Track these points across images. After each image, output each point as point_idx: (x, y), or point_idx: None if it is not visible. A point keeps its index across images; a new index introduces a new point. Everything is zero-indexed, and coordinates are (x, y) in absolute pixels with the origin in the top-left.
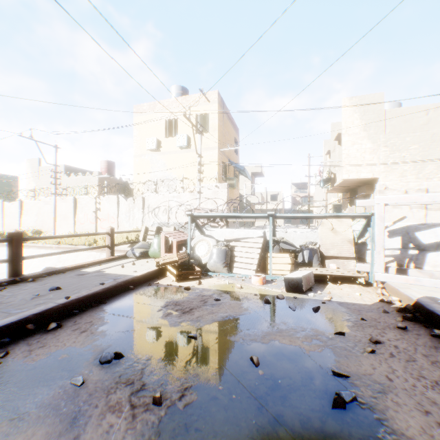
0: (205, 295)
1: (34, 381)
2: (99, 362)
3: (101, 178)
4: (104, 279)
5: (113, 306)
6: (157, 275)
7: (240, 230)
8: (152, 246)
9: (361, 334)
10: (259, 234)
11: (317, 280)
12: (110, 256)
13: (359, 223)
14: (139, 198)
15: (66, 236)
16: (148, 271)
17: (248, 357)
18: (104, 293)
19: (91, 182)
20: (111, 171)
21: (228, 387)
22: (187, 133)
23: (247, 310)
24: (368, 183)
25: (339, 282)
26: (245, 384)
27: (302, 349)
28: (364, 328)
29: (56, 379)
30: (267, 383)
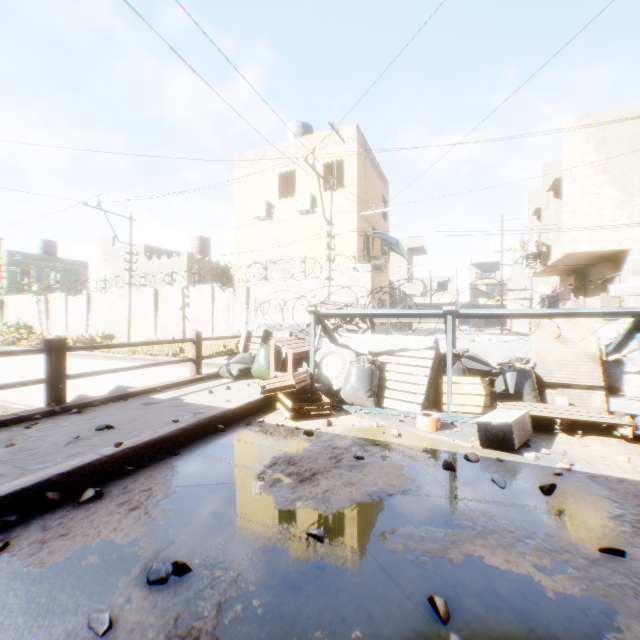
0: (339, 448)
1: (29, 614)
2: (146, 579)
3: (191, 261)
4: (180, 413)
5: (189, 460)
6: (263, 407)
7: (395, 337)
8: (256, 360)
9: None
10: (427, 343)
11: (534, 427)
12: (195, 375)
13: (606, 325)
14: (242, 288)
15: (130, 345)
16: (247, 402)
17: (424, 594)
18: (177, 437)
19: (178, 267)
20: (205, 251)
21: None
22: (310, 191)
23: (414, 481)
24: (609, 259)
25: (579, 433)
26: None
27: (535, 584)
28: None
29: (66, 611)
30: None
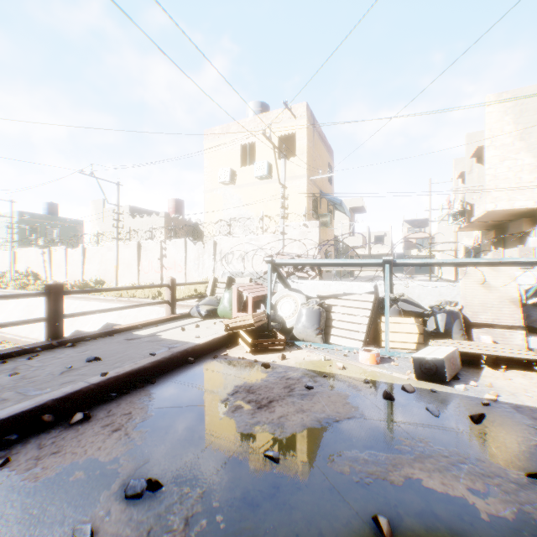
0: (291, 378)
1: (23, 524)
2: (124, 494)
3: (168, 219)
4: (157, 347)
5: (164, 388)
6: (227, 342)
7: (340, 283)
8: (221, 302)
9: None
10: (368, 288)
11: (463, 362)
12: (170, 315)
13: (526, 273)
14: (210, 242)
15: (116, 289)
16: (214, 338)
17: (369, 513)
18: (154, 368)
19: (157, 224)
20: (180, 211)
21: None
22: (267, 160)
23: (357, 409)
24: (526, 216)
25: (503, 367)
26: None
27: (470, 507)
28: None
29: (55, 522)
30: None
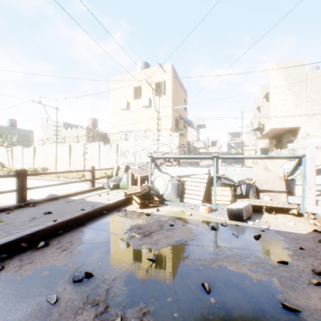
0: (162, 221)
1: (18, 297)
2: (72, 280)
3: (88, 130)
4: (85, 206)
5: (90, 228)
6: (125, 202)
7: (190, 168)
8: (122, 180)
9: (302, 263)
10: (205, 171)
11: (254, 210)
12: (91, 187)
13: (288, 162)
14: (114, 144)
15: (59, 172)
16: (118, 200)
17: (200, 282)
18: (84, 217)
19: (81, 133)
20: (95, 125)
21: (183, 315)
22: (149, 96)
23: (197, 235)
24: (291, 131)
25: (274, 212)
26: (199, 313)
27: (248, 277)
28: (304, 258)
29: (35, 295)
30: (219, 313)
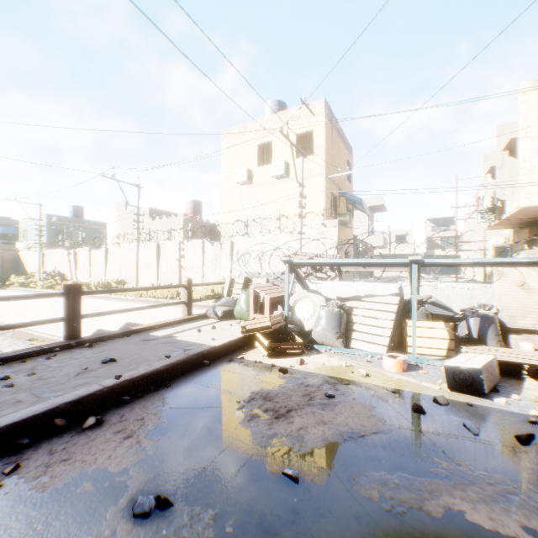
0: (311, 386)
1: None
2: (131, 511)
3: (186, 220)
4: (172, 349)
5: (178, 392)
6: (243, 345)
7: (361, 284)
8: (238, 303)
9: None
10: (392, 290)
11: (500, 371)
12: (187, 315)
13: None
14: (227, 242)
15: (133, 290)
16: (230, 340)
17: None
18: (169, 371)
19: (176, 225)
20: (198, 212)
21: None
22: (284, 159)
23: (384, 423)
24: None
25: None
26: None
27: None
28: None
29: None
30: None
